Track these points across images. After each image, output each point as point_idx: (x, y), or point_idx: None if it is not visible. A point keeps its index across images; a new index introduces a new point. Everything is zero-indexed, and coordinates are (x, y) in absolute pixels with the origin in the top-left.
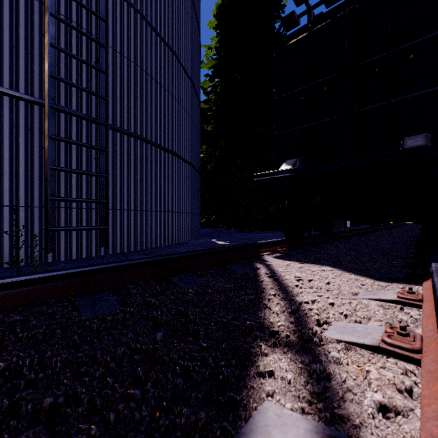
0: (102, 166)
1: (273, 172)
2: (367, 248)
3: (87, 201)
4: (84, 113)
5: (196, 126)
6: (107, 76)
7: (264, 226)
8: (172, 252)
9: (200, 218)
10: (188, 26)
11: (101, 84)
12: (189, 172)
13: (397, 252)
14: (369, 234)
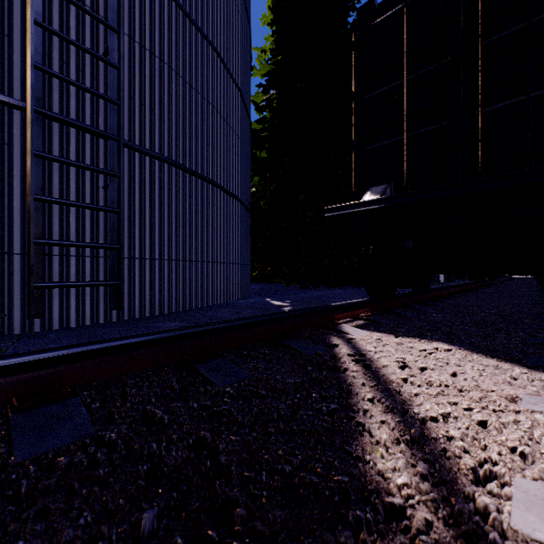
0: (112, 198)
1: (353, 203)
2: (484, 312)
3: (91, 246)
4: (88, 123)
5: (246, 149)
6: (119, 72)
7: (334, 281)
8: (210, 316)
9: (252, 271)
10: (234, 16)
11: (111, 83)
12: (235, 209)
13: (531, 319)
14: (475, 291)
